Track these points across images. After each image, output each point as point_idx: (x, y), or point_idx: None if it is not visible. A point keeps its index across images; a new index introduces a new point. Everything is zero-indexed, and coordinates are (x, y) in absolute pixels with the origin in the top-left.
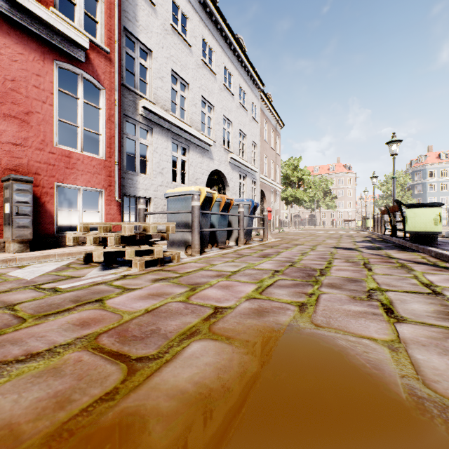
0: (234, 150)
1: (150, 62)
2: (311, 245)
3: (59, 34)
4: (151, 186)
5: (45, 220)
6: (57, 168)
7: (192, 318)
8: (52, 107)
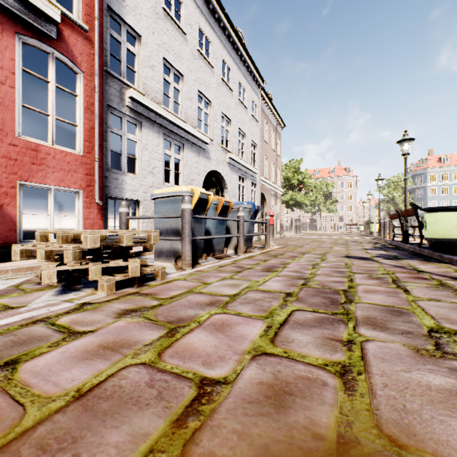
0: (233, 150)
1: (139, 48)
2: (319, 253)
3: (22, 2)
4: (140, 187)
5: (4, 226)
6: (20, 164)
7: (154, 417)
8: (14, 90)
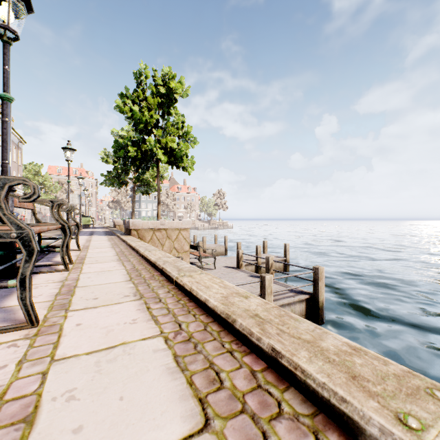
0: None
1: None
2: None
3: None
4: None
5: None
6: None
7: None
8: None
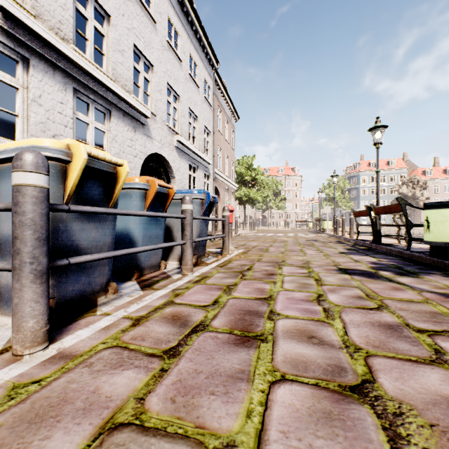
0: (182, 132)
1: None
2: (298, 264)
3: None
4: None
5: None
6: None
7: None
8: None
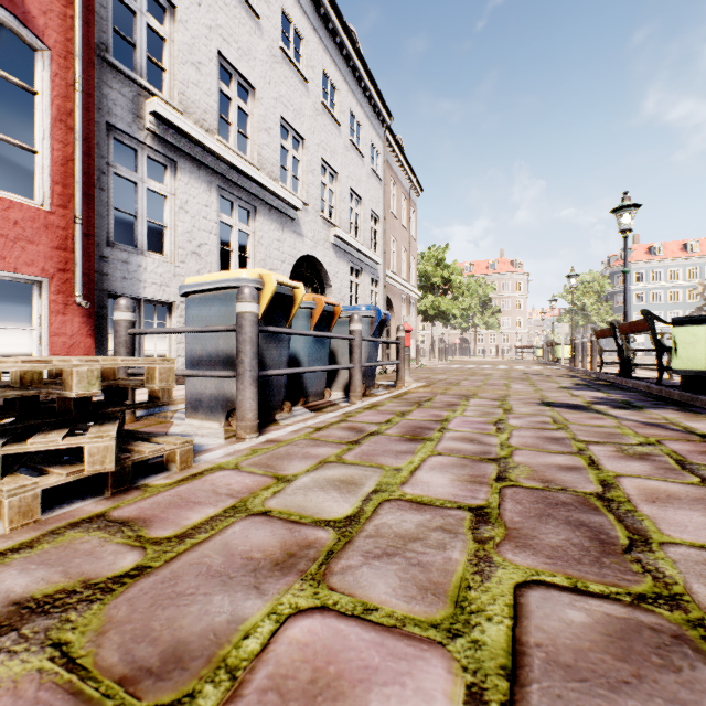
0: (341, 223)
1: (172, 27)
2: (493, 397)
3: None
4: (173, 279)
5: None
6: None
7: None
8: None
